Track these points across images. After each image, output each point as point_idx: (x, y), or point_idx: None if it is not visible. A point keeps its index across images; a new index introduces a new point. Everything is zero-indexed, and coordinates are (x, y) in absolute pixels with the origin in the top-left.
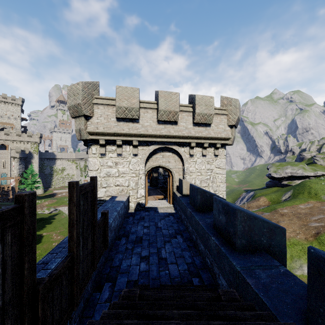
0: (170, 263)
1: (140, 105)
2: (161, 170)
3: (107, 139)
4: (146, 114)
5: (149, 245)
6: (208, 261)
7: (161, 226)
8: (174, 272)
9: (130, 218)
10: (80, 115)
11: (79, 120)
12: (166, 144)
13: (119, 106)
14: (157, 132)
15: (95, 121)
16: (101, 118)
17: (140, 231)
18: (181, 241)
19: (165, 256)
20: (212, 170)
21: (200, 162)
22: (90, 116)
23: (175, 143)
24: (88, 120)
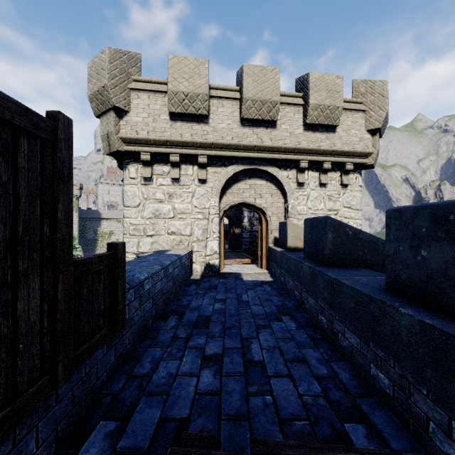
0: (273, 374)
1: (210, 93)
2: (246, 223)
3: (154, 153)
4: (221, 109)
5: (223, 331)
6: (383, 377)
7: (248, 300)
8: (287, 400)
9: (192, 287)
10: (108, 108)
11: (107, 118)
12: (256, 164)
13: (173, 91)
14: (240, 140)
15: (134, 120)
16: (143, 114)
17: (208, 307)
18: (292, 327)
19: (260, 357)
20: (336, 212)
21: (316, 197)
22: (124, 110)
23: (271, 163)
24: (122, 118)
